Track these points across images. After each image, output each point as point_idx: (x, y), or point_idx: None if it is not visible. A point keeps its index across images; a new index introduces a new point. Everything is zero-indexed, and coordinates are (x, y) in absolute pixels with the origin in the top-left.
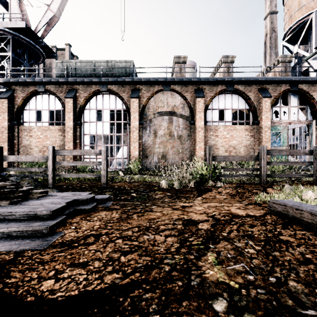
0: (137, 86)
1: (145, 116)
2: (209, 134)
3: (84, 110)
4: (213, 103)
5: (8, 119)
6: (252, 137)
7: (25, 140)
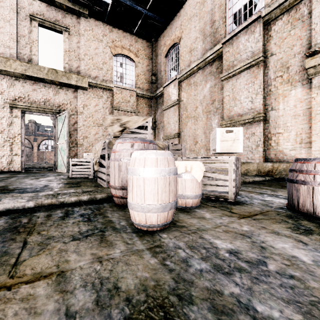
0: None
1: None
2: (41, 154)
3: None
4: (43, 143)
5: None
6: None
7: None
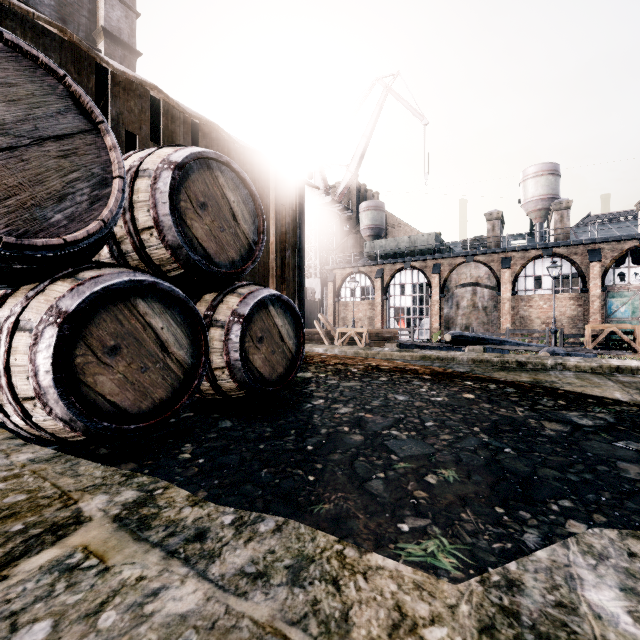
0: (439, 260)
1: (447, 288)
2: (521, 305)
3: (390, 285)
4: (527, 270)
5: (333, 298)
6: (580, 307)
7: (343, 313)
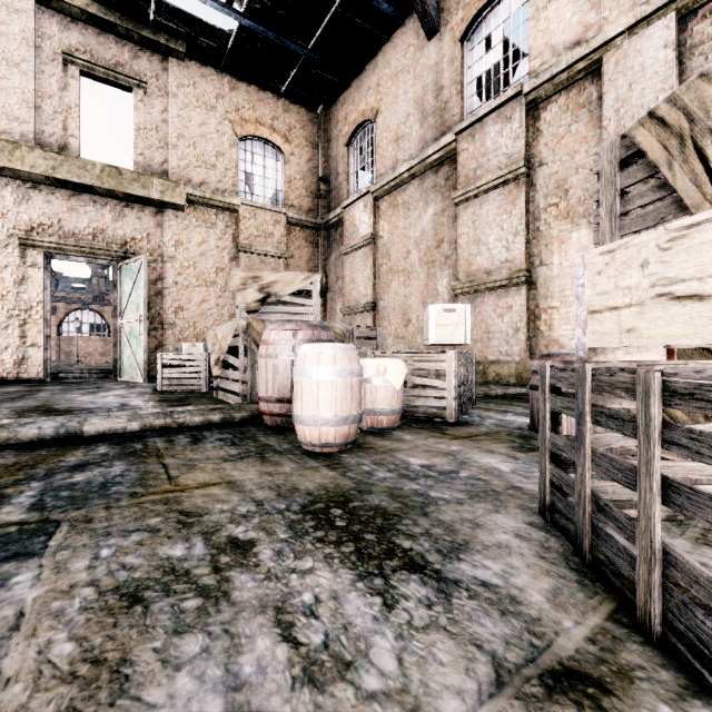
0: None
1: None
2: (65, 343)
3: None
4: (70, 318)
5: None
6: (107, 346)
7: None
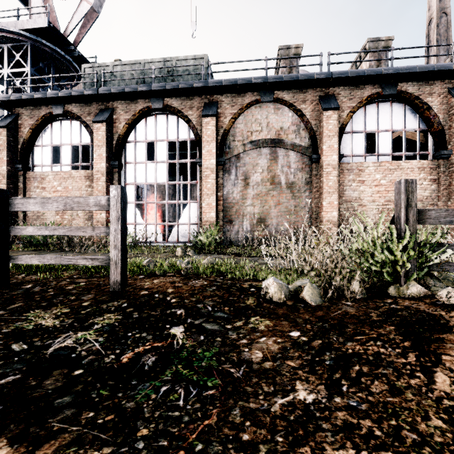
0: (215, 97)
1: (229, 149)
2: (347, 179)
3: (127, 143)
4: (355, 122)
5: (7, 161)
6: (434, 183)
7: (35, 195)
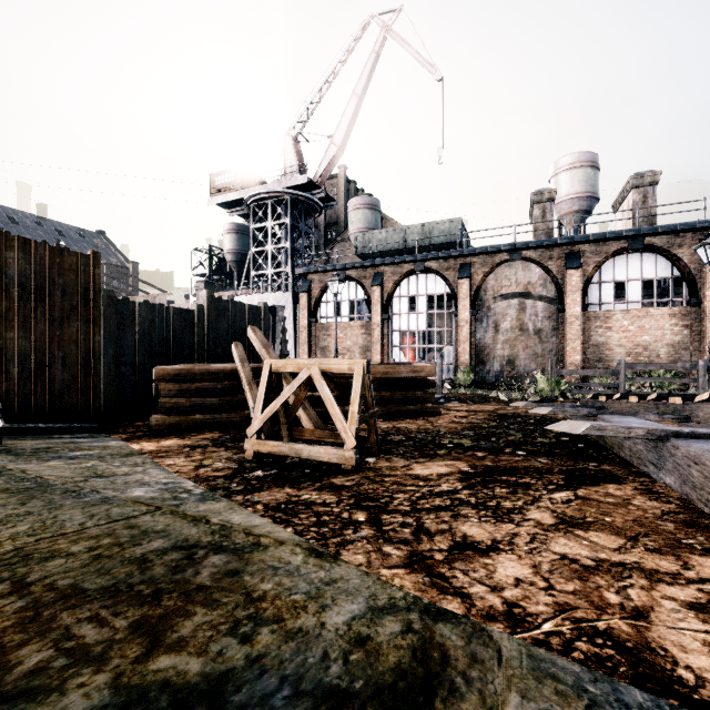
0: (468, 259)
1: (481, 301)
2: (594, 325)
3: (393, 298)
4: (603, 273)
5: (307, 317)
6: (686, 328)
7: (323, 340)
